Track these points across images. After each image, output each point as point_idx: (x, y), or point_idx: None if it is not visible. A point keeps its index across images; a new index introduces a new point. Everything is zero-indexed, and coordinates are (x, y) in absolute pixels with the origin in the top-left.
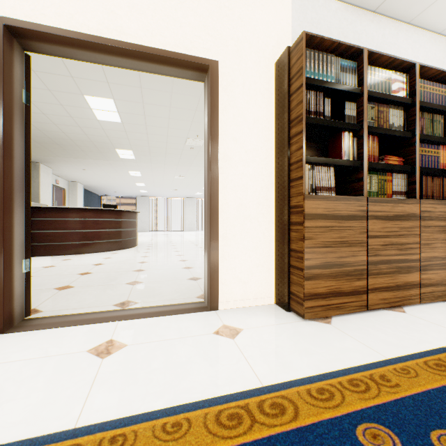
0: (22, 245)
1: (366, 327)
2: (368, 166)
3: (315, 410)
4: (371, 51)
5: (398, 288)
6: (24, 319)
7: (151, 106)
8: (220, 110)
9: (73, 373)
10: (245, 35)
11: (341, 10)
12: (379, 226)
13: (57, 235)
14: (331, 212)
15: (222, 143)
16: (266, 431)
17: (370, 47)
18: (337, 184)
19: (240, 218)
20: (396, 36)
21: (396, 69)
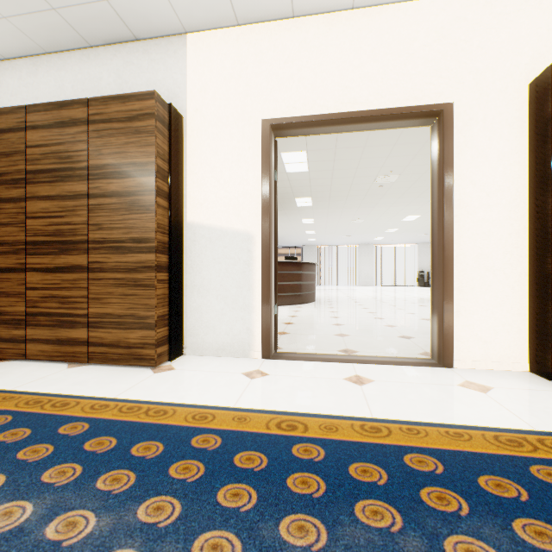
0: (274, 293)
1: None
2: None
3: None
4: None
5: None
6: (274, 352)
7: (343, 150)
8: (454, 154)
9: (344, 390)
10: (486, 63)
11: None
12: None
13: None
14: None
15: (457, 189)
16: None
17: None
18: None
19: (479, 270)
20: None
21: None
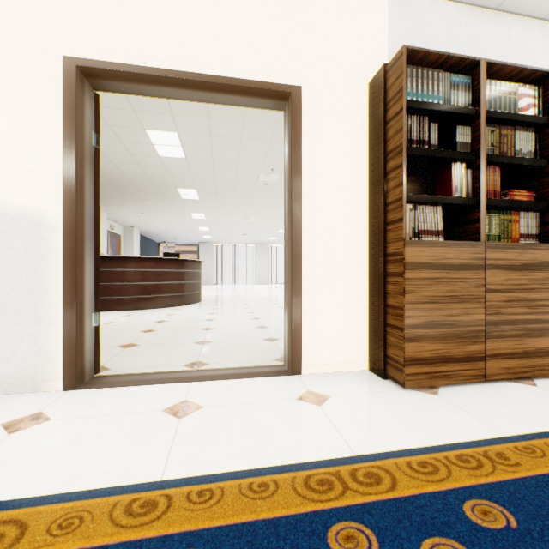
0: (92, 297)
1: (483, 400)
2: (487, 203)
3: (415, 482)
4: (490, 62)
5: (527, 355)
6: (93, 376)
7: (219, 138)
8: (303, 143)
9: (152, 430)
10: (332, 53)
11: (451, 11)
12: (501, 278)
13: (115, 288)
14: (438, 260)
15: (305, 182)
16: (360, 498)
17: (490, 54)
18: (447, 226)
19: (326, 268)
20: (526, 37)
21: (524, 80)
